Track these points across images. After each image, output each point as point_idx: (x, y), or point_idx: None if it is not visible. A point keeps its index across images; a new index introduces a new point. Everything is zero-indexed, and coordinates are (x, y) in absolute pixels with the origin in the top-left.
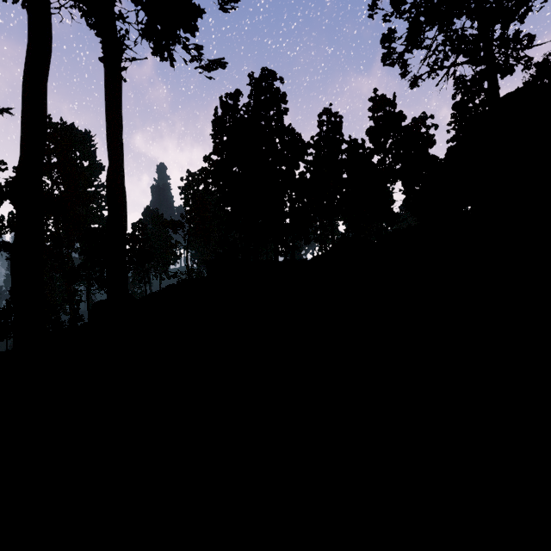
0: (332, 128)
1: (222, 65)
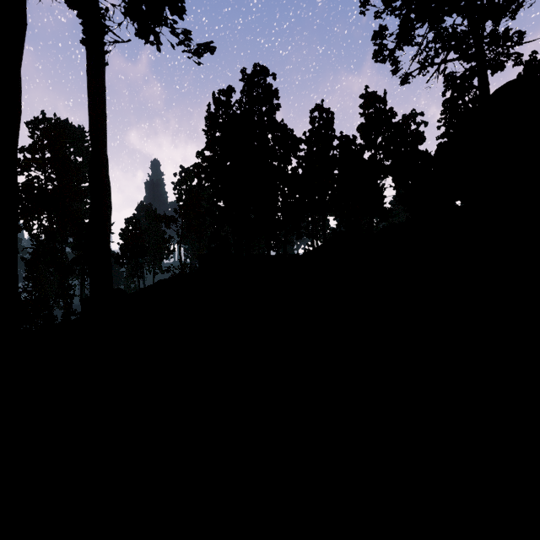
0: (324, 124)
1: (211, 48)
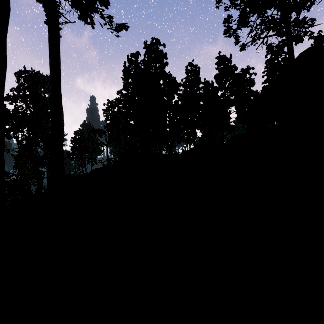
0: (194, 74)
1: (125, 27)
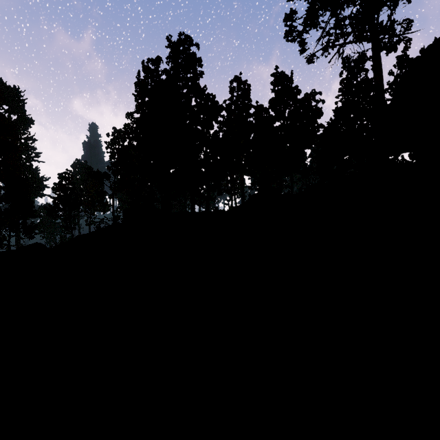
0: (242, 94)
1: None
